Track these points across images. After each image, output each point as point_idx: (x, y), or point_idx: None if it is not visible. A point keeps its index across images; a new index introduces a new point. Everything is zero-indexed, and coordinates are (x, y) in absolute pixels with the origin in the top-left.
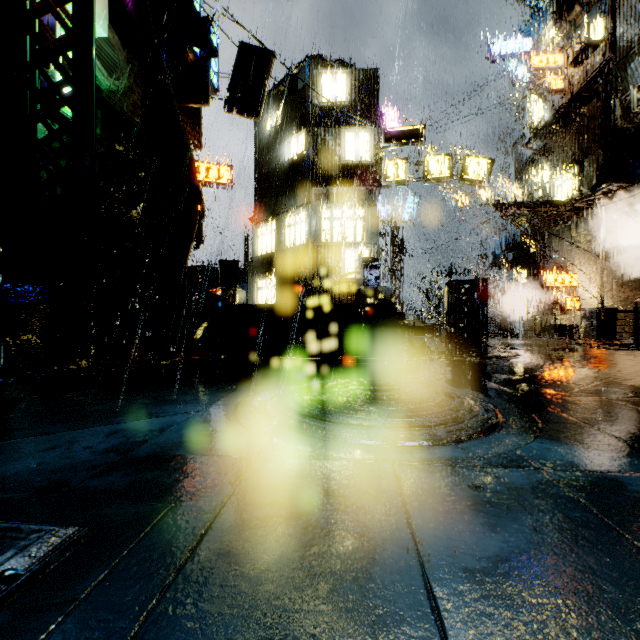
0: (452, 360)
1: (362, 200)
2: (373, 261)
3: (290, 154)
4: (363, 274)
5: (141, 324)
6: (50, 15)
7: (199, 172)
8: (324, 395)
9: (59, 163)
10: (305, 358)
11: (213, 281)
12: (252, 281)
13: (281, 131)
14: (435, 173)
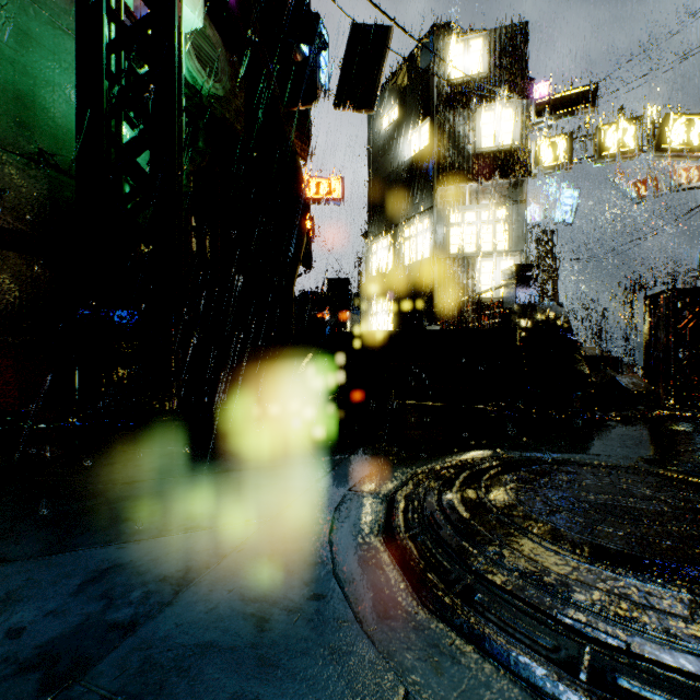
0: (692, 418)
1: (504, 196)
2: (530, 269)
3: (410, 152)
4: (515, 287)
5: (246, 355)
6: (142, 8)
7: (309, 189)
8: (514, 514)
9: (137, 162)
10: (437, 404)
11: (321, 306)
12: (365, 306)
13: (399, 126)
14: (613, 147)
